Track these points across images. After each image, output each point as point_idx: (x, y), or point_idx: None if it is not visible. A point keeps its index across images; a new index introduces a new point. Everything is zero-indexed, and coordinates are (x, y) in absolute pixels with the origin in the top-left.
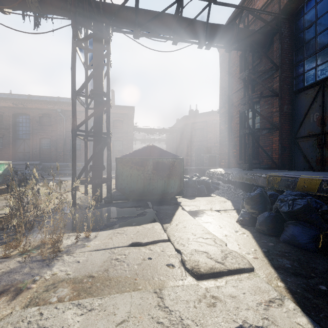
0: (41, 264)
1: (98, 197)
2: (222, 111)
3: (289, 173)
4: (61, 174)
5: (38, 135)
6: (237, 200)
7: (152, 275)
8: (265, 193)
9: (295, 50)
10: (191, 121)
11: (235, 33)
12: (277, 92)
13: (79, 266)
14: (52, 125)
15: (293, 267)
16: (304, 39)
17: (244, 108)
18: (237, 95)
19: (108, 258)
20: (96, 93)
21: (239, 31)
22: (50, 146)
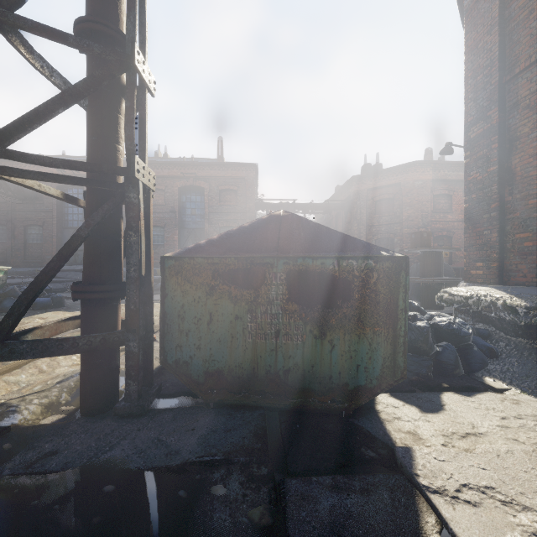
0: None
1: (96, 392)
2: (476, 132)
3: None
4: None
5: None
6: None
7: None
8: None
9: None
10: (368, 185)
11: None
12: None
13: None
14: None
15: None
16: None
17: None
18: (535, 71)
19: None
20: (88, 31)
21: None
22: None
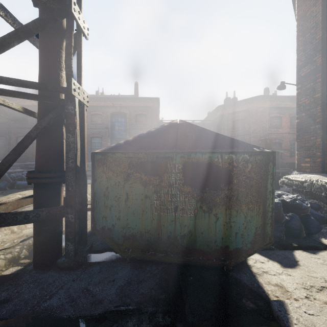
0: None
1: (44, 251)
2: (305, 71)
3: None
4: None
5: None
6: None
7: None
8: None
9: None
10: (228, 111)
11: None
12: None
13: None
14: None
15: None
16: None
17: None
18: None
19: None
20: None
21: None
22: None
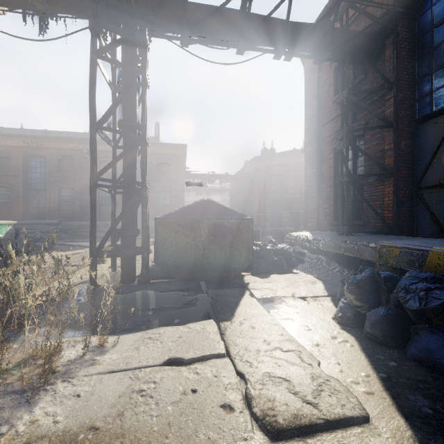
0: (18, 399)
1: (129, 274)
2: (309, 150)
3: (412, 242)
4: (87, 237)
5: (57, 184)
6: (331, 279)
7: (195, 428)
8: (378, 277)
9: (418, 59)
10: (265, 163)
11: (328, 35)
12: (391, 121)
13: (77, 405)
14: (75, 171)
15: (437, 413)
16: (431, 41)
17: (342, 145)
18: (330, 126)
19: (128, 388)
20: (126, 125)
21: (334, 33)
22: (73, 199)
